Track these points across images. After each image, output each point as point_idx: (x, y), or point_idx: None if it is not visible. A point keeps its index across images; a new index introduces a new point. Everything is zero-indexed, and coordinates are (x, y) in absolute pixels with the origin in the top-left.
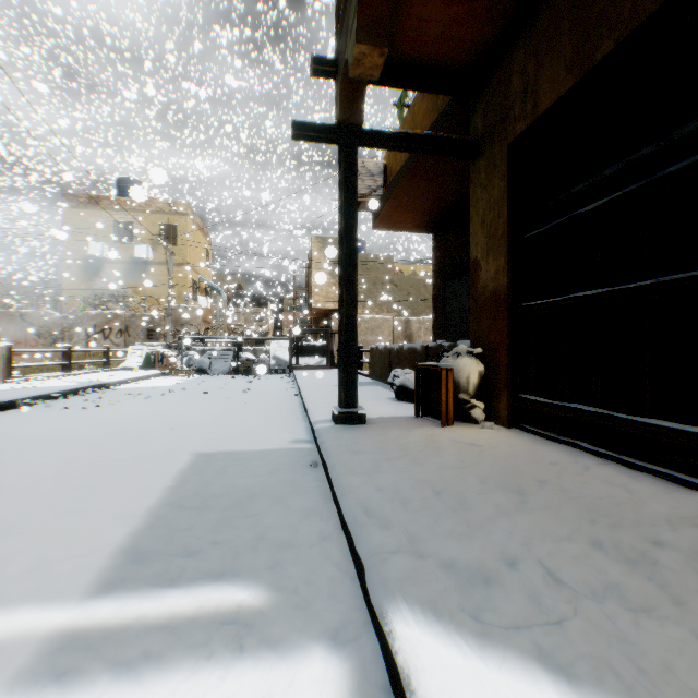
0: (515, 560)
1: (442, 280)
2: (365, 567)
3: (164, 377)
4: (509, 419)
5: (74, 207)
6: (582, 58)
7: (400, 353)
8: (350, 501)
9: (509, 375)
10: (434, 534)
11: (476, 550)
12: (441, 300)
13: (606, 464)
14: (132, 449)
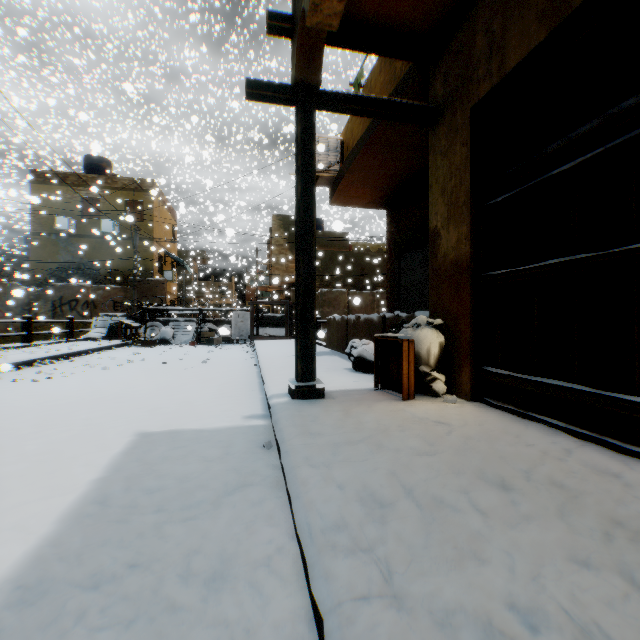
0: (529, 607)
1: (396, 254)
2: (325, 628)
3: (127, 348)
4: (472, 392)
5: (41, 183)
6: (558, 5)
7: (357, 324)
8: (306, 506)
9: (472, 347)
10: (415, 563)
11: (474, 592)
12: (395, 273)
13: (587, 445)
14: (69, 429)
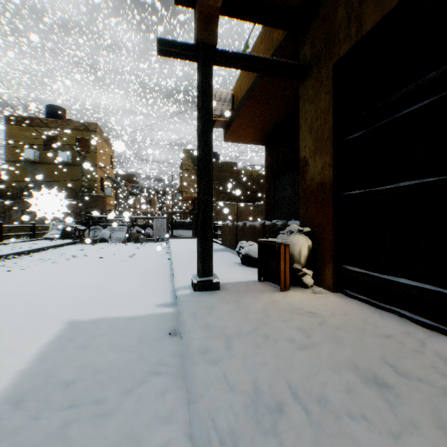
0: None
1: (272, 177)
2: None
3: (75, 245)
4: (334, 285)
5: (14, 124)
6: None
7: (244, 229)
8: (200, 415)
9: (334, 250)
10: None
11: None
12: (271, 191)
13: (435, 335)
14: (11, 319)
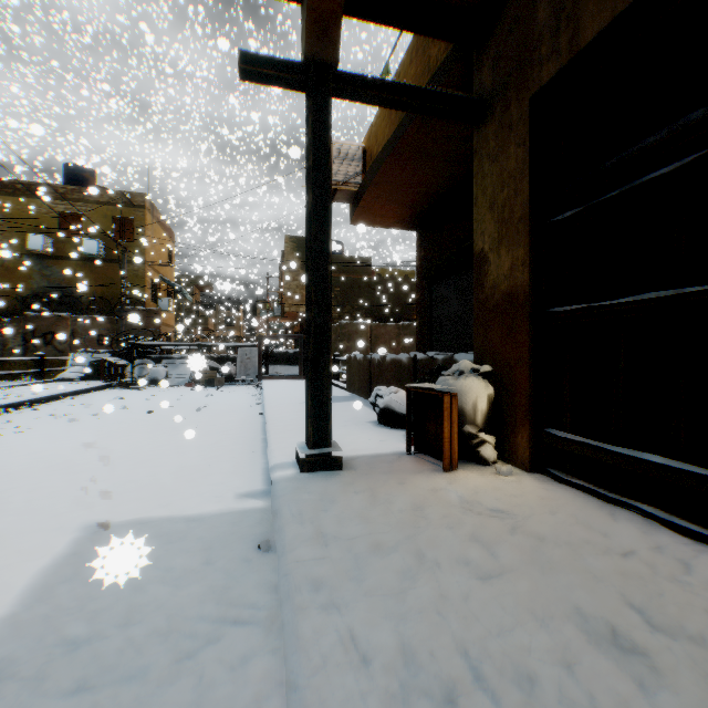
0: None
1: (427, 282)
2: None
3: (109, 390)
4: (532, 460)
5: (10, 194)
6: None
7: (382, 365)
8: None
9: (532, 403)
10: None
11: None
12: (426, 304)
13: (705, 550)
14: None
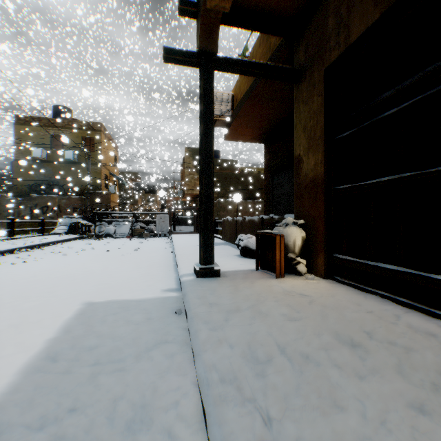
0: None
1: (270, 174)
2: None
3: (82, 240)
4: (325, 272)
5: (22, 124)
6: None
7: (243, 223)
8: (205, 362)
9: (325, 240)
10: (289, 410)
11: (337, 436)
12: (270, 188)
13: (410, 312)
14: (34, 300)
